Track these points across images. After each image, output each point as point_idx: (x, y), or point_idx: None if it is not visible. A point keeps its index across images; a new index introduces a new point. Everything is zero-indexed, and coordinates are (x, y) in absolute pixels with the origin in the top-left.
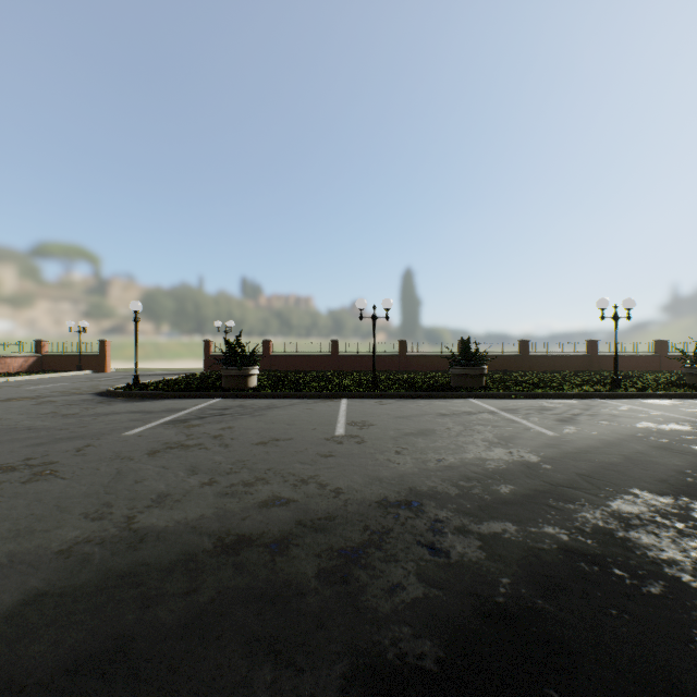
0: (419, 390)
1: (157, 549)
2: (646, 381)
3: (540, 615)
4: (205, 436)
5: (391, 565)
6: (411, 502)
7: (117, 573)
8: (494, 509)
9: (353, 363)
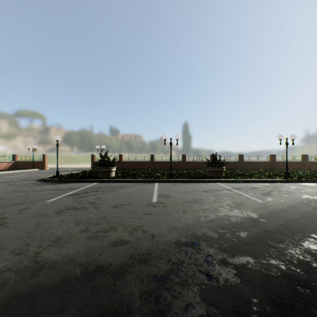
0: (193, 178)
1: (48, 275)
2: (300, 174)
3: None
4: (86, 202)
5: (185, 288)
6: (193, 243)
7: (20, 294)
8: (240, 247)
9: (161, 165)
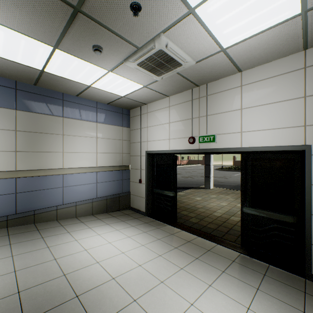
0: None
1: None
2: None
3: None
4: None
5: None
6: None
7: None
8: None
9: None
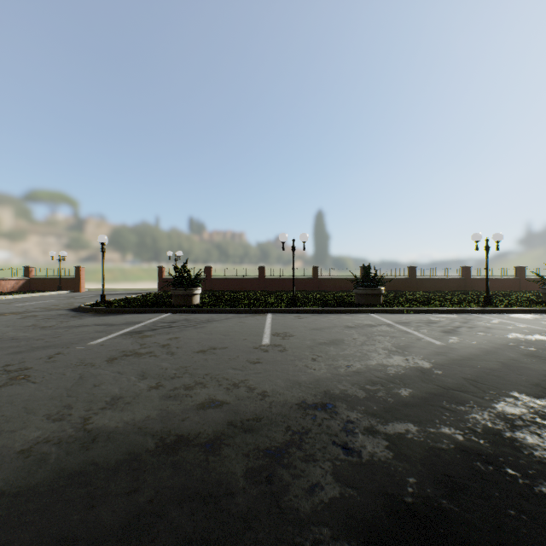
0: (330, 306)
1: (106, 449)
2: (510, 299)
3: (446, 516)
4: (155, 345)
5: (310, 465)
6: (326, 404)
7: (68, 472)
8: (397, 410)
9: (276, 284)
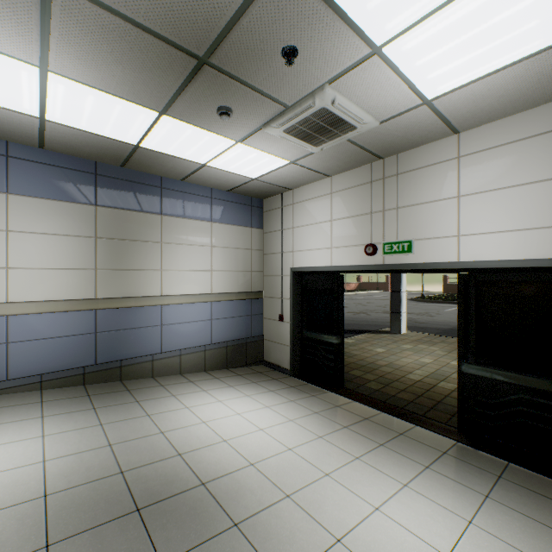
0: None
1: None
2: None
3: None
4: None
5: None
6: None
7: None
8: None
9: None
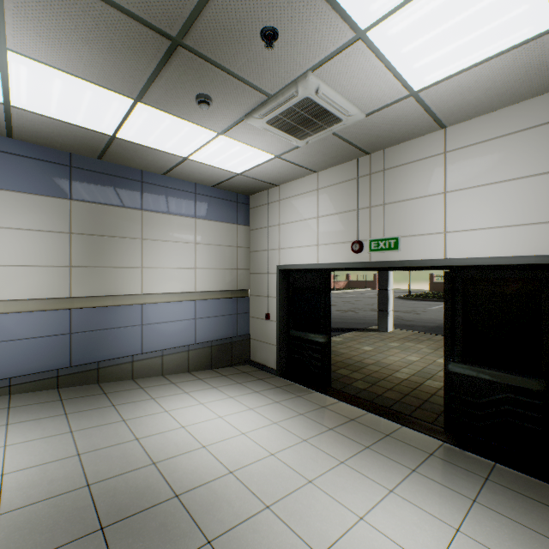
0: None
1: None
2: None
3: None
4: None
5: None
6: None
7: None
8: None
9: None
